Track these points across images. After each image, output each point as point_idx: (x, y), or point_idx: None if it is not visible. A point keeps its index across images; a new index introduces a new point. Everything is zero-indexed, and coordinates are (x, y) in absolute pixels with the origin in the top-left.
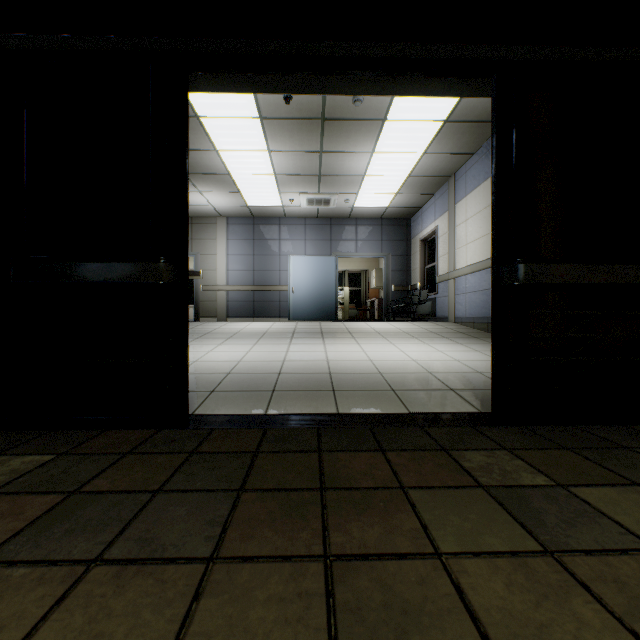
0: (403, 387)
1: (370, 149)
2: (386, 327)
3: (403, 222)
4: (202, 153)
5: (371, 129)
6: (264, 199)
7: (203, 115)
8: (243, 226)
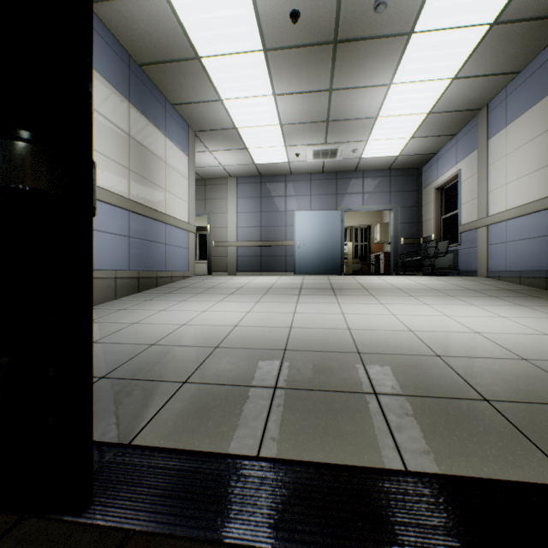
0: (501, 393)
1: (387, 80)
2: (405, 282)
3: (413, 172)
4: (207, 105)
5: (392, 50)
6: (270, 155)
7: (204, 55)
8: (251, 185)
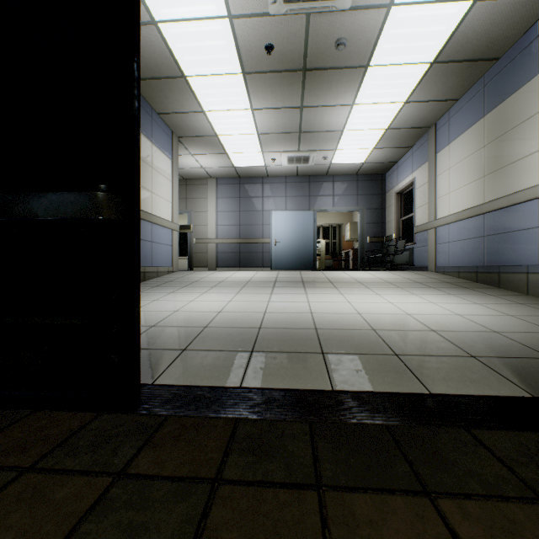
0: (407, 350)
1: (350, 101)
2: (366, 276)
3: (378, 177)
4: (191, 115)
5: (352, 78)
6: (248, 159)
7: (189, 74)
8: (230, 186)
